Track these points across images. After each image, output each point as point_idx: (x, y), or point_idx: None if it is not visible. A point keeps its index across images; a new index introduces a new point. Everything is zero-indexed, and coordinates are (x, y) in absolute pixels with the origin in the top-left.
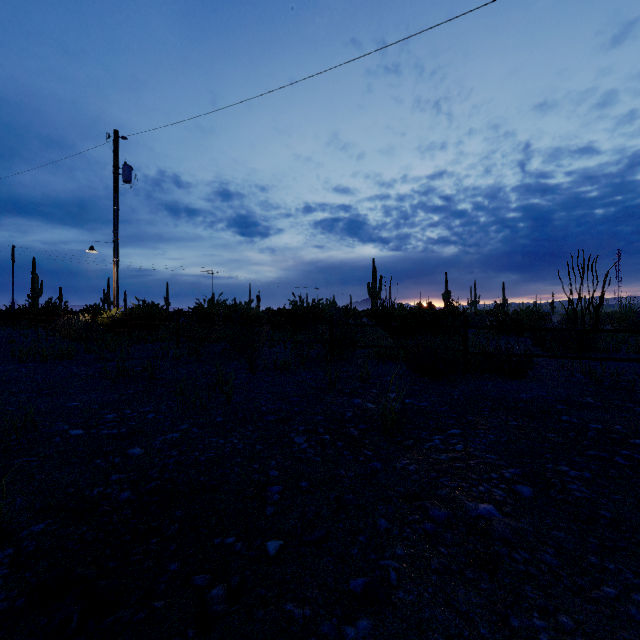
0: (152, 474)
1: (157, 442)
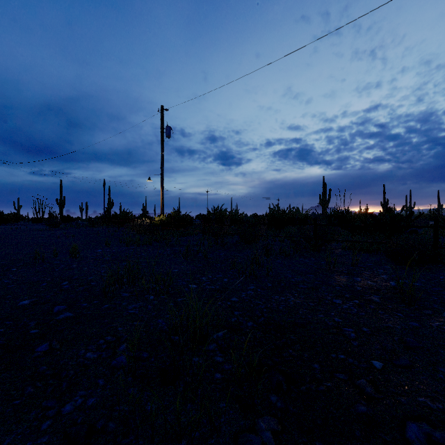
0: (257, 313)
1: (243, 295)
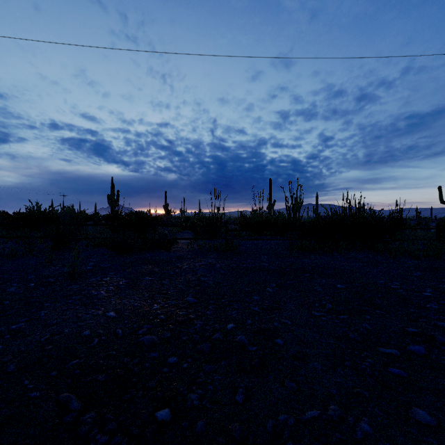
0: None
1: None
